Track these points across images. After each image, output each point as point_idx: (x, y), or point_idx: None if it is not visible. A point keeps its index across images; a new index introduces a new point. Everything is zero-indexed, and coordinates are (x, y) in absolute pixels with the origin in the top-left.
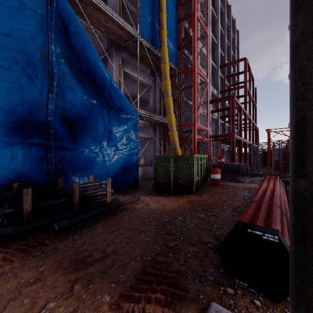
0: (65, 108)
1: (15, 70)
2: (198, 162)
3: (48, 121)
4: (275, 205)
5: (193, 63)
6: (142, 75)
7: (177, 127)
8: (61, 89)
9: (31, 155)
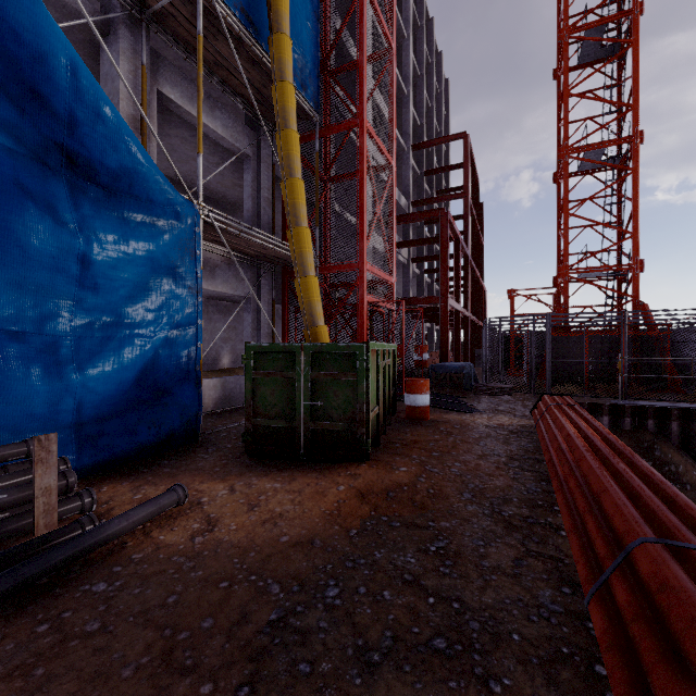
0: None
1: None
2: (379, 363)
3: None
4: None
5: (360, 108)
6: (219, 118)
7: (317, 272)
8: None
9: None
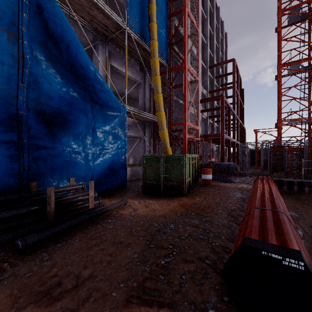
0: (40, 101)
1: None
2: (190, 162)
3: (19, 115)
4: (281, 212)
5: (184, 60)
6: (130, 70)
7: (167, 126)
8: (35, 79)
9: None
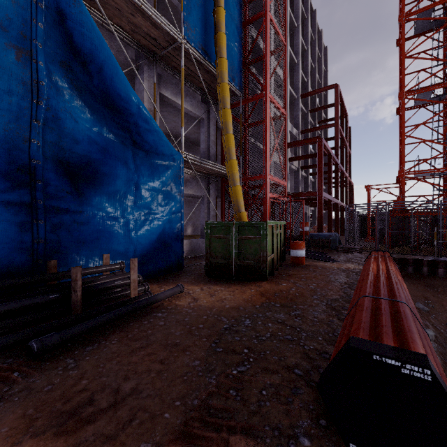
0: (62, 145)
1: None
2: (273, 232)
3: (32, 165)
4: (402, 302)
5: (265, 87)
6: (188, 101)
7: (241, 181)
8: (55, 115)
9: (0, 221)
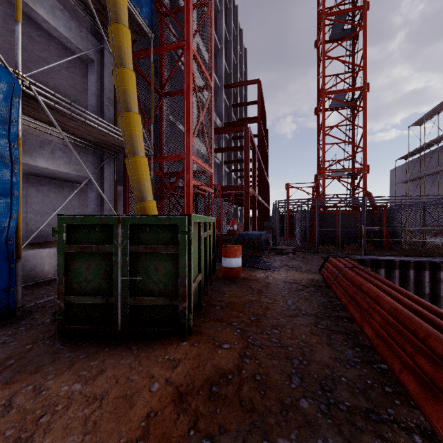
0: None
1: None
2: (201, 234)
3: None
4: None
5: (187, 33)
6: (61, 19)
7: (152, 159)
8: None
9: None
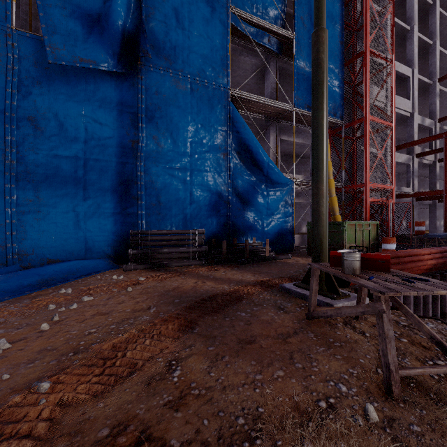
0: (237, 189)
1: (212, 171)
2: (356, 228)
3: (228, 199)
4: None
5: (365, 112)
6: (300, 137)
7: (343, 190)
8: (235, 176)
9: (219, 222)
